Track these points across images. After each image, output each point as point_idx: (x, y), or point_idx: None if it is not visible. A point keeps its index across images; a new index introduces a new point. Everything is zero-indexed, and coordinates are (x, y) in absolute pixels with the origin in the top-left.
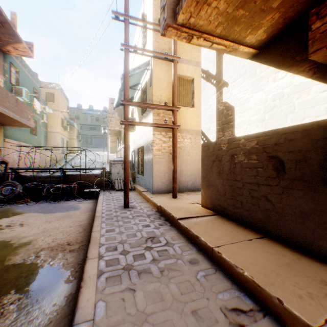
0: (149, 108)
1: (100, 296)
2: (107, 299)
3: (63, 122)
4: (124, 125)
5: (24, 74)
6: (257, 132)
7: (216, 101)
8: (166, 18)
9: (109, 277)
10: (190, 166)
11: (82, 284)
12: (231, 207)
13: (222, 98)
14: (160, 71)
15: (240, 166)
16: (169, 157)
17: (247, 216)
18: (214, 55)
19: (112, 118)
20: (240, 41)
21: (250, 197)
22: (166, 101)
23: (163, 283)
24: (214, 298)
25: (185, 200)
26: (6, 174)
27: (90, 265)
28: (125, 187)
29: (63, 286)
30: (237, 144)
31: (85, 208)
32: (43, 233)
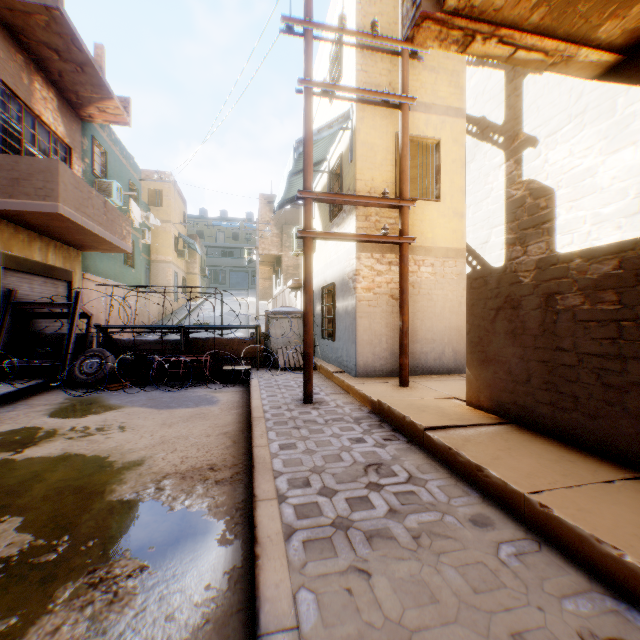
0: (353, 205)
1: (300, 579)
2: (316, 587)
3: (177, 243)
4: (304, 241)
5: (114, 157)
6: (619, 239)
7: (506, 181)
8: (421, 1)
9: (308, 540)
10: (432, 323)
11: (257, 550)
12: (546, 407)
13: (521, 173)
14: (370, 131)
15: (569, 317)
16: (390, 303)
17: (588, 429)
18: (499, 83)
19: (265, 232)
20: (583, 37)
21: (597, 387)
22: (385, 189)
23: (427, 564)
24: (555, 608)
25: (427, 390)
26: (88, 336)
27: (265, 514)
28: (307, 362)
29: (217, 550)
30: (562, 269)
31: (227, 402)
32: (161, 446)
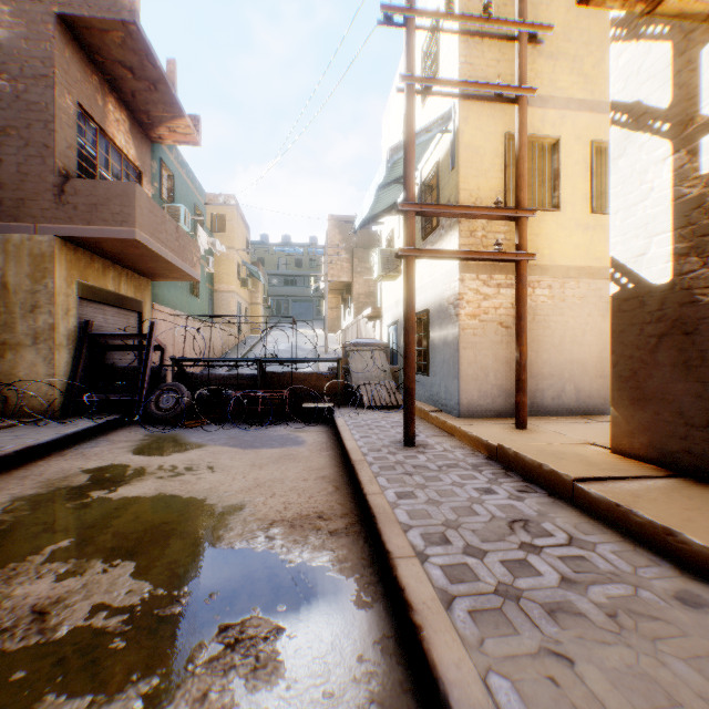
0: (460, 218)
1: (484, 660)
2: (509, 672)
3: (240, 271)
4: (405, 260)
5: (180, 180)
6: None
7: (673, 178)
8: None
9: (474, 610)
10: (548, 355)
11: (417, 619)
12: None
13: (697, 166)
14: (475, 133)
15: None
16: (498, 332)
17: None
18: (662, 57)
19: (334, 257)
20: None
21: None
22: (498, 198)
23: (642, 652)
24: None
25: (553, 434)
26: (161, 370)
27: (409, 574)
28: (409, 399)
29: (356, 614)
30: None
31: (314, 443)
32: (257, 489)
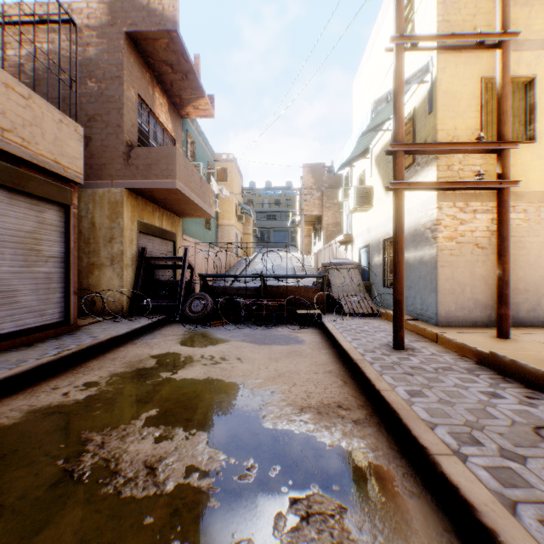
0: (443, 153)
1: None
2: None
3: (237, 209)
4: (395, 192)
5: (199, 144)
6: None
7: None
8: None
9: (543, 520)
10: (522, 272)
11: (486, 521)
12: None
13: None
14: (452, 80)
15: None
16: (473, 252)
17: None
18: None
19: (308, 196)
20: None
21: None
22: (479, 134)
23: None
24: None
25: (538, 344)
26: (191, 283)
27: (456, 472)
28: (398, 309)
29: (407, 503)
30: None
31: (312, 342)
32: (280, 378)
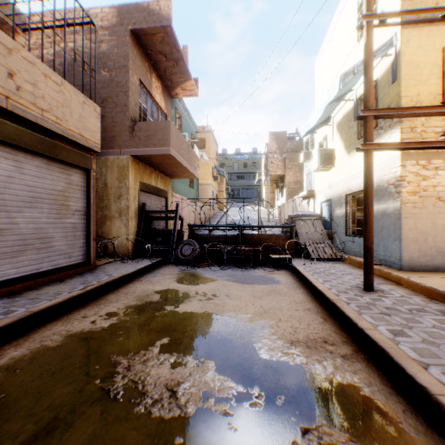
0: (410, 117)
1: None
2: None
3: (213, 171)
4: (365, 152)
5: (184, 119)
6: None
7: None
8: None
9: None
10: None
11: None
12: None
13: None
14: (414, 52)
15: None
16: (435, 204)
17: None
18: None
19: (272, 159)
20: None
21: None
22: (444, 98)
23: None
24: None
25: None
26: (181, 232)
27: None
28: (368, 255)
29: (415, 441)
30: None
31: (287, 282)
32: (266, 314)
